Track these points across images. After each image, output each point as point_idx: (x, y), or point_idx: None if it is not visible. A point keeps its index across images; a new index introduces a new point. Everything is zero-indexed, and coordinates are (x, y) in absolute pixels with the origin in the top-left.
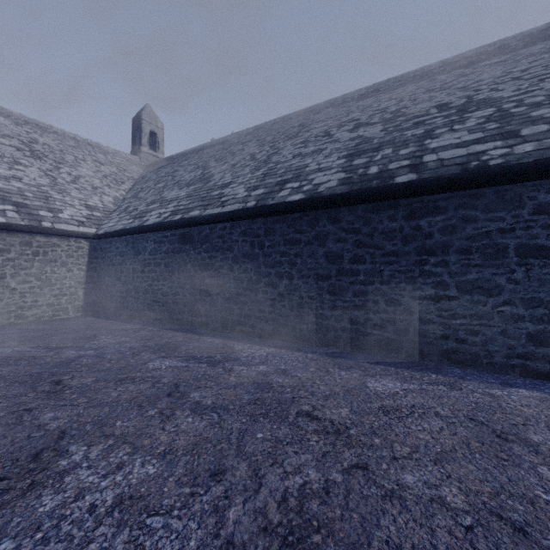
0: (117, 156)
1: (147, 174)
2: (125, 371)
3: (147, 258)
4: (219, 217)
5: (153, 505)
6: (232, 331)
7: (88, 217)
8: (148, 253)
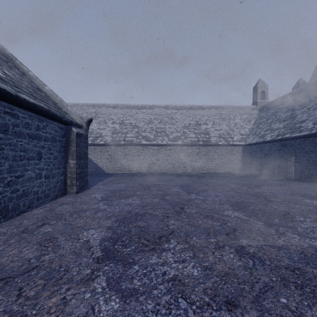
0: (246, 109)
1: (261, 114)
2: (266, 182)
3: (266, 152)
4: (298, 137)
5: (280, 190)
6: (304, 179)
7: (241, 138)
8: (266, 150)
